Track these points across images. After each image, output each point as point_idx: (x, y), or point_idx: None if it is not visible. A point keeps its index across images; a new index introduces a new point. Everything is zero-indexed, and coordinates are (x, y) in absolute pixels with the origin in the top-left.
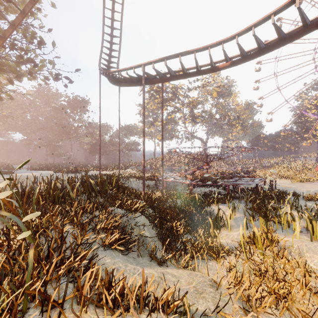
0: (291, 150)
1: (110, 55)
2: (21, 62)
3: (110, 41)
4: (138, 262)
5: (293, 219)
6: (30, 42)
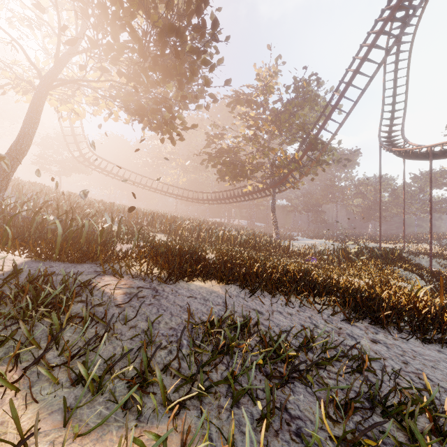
0: None
1: (391, 118)
2: (318, 164)
3: (392, 103)
4: None
5: None
6: (328, 155)
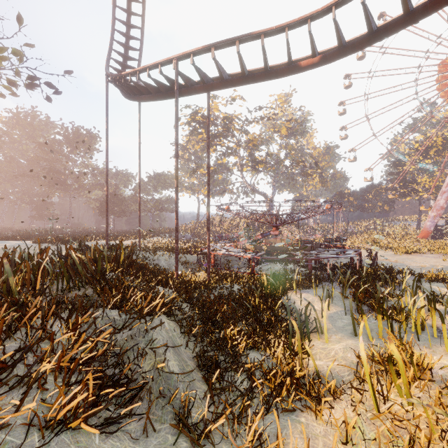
0: (385, 211)
1: (125, 55)
2: None
3: (126, 34)
4: (146, 447)
5: (442, 319)
6: None
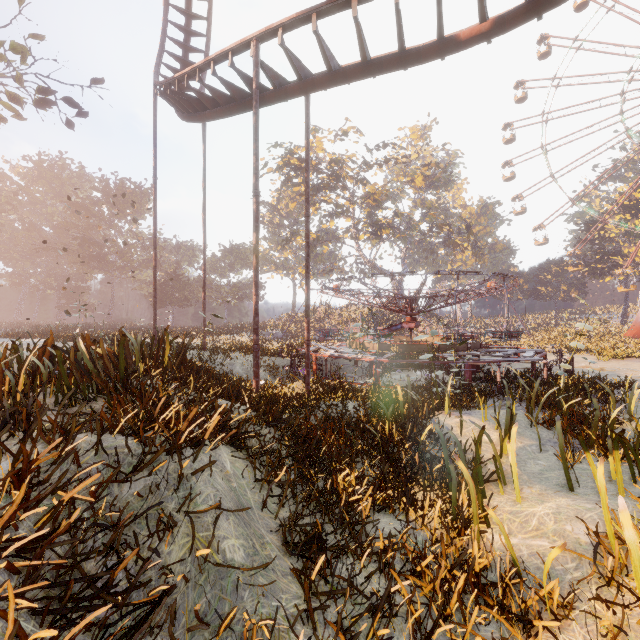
0: (572, 298)
1: (183, 59)
2: None
3: (184, 28)
4: None
5: None
6: None
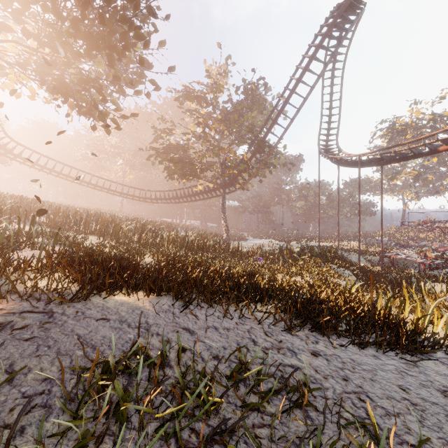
0: None
1: (328, 128)
2: (266, 167)
3: (329, 115)
4: None
5: None
6: (274, 158)
